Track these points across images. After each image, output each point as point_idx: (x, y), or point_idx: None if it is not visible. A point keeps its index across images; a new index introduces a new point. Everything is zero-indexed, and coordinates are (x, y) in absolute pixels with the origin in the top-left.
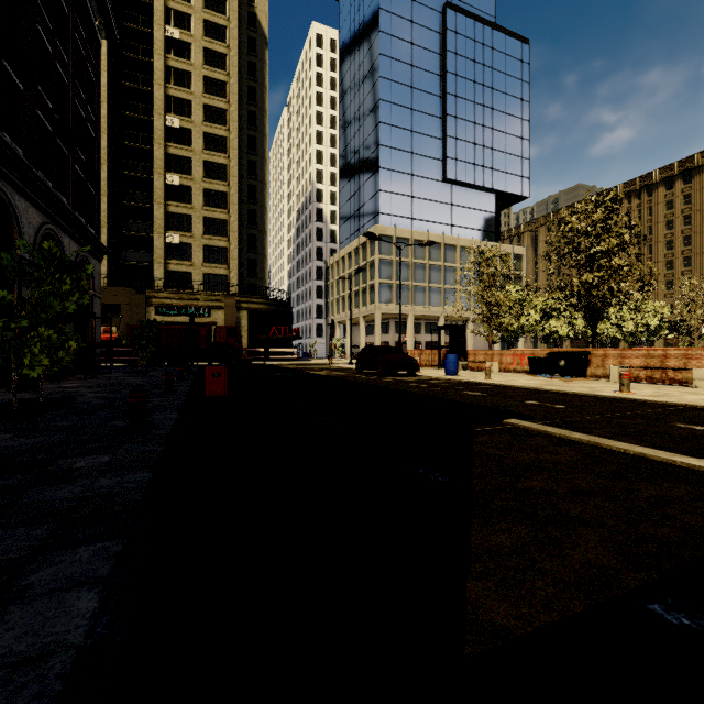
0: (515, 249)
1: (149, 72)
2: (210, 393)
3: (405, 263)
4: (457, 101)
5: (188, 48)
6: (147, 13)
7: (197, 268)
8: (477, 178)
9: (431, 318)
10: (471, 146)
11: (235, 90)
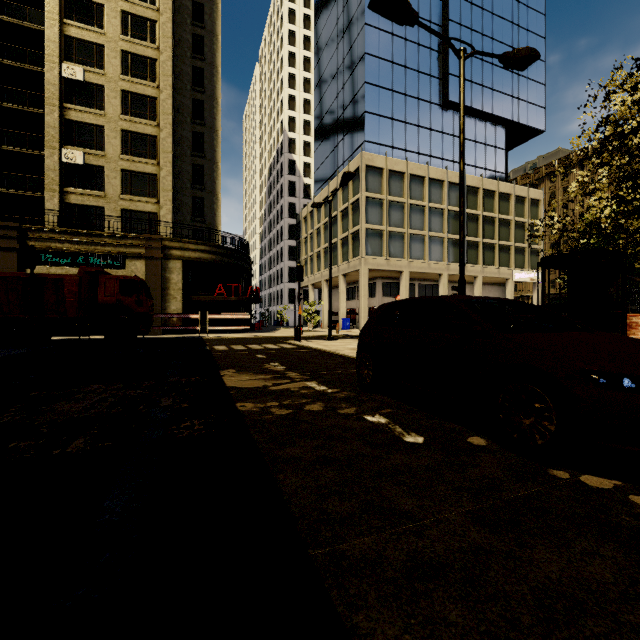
0: (531, 192)
1: None
2: None
3: (398, 204)
4: (461, 4)
5: None
6: None
7: (111, 202)
8: (485, 103)
9: (428, 278)
10: (478, 63)
11: None
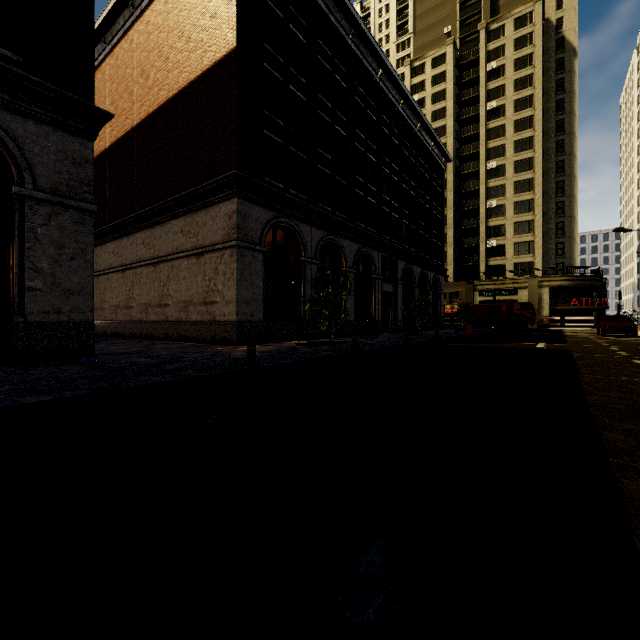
0: None
1: (477, 137)
2: (466, 334)
3: None
4: None
5: (502, 109)
6: (476, 100)
7: (508, 261)
8: None
9: None
10: None
11: (540, 117)
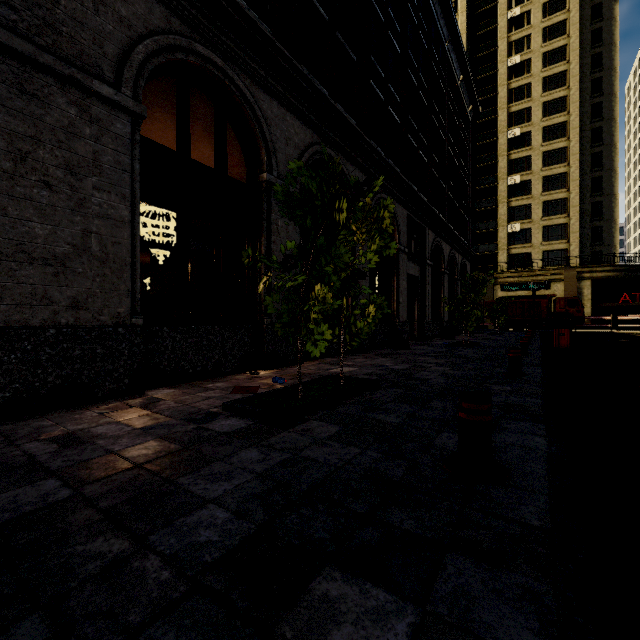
0: None
1: (494, 102)
2: (556, 345)
3: None
4: None
5: (527, 64)
6: (493, 58)
7: (535, 248)
8: None
9: None
10: None
11: (576, 72)
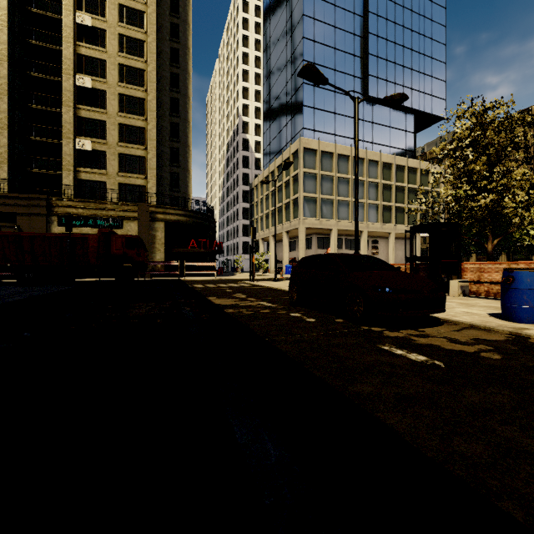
0: (434, 166)
1: None
2: None
3: (329, 177)
4: (378, 20)
5: None
6: None
7: (111, 178)
8: None
9: (352, 234)
10: (391, 66)
11: None
